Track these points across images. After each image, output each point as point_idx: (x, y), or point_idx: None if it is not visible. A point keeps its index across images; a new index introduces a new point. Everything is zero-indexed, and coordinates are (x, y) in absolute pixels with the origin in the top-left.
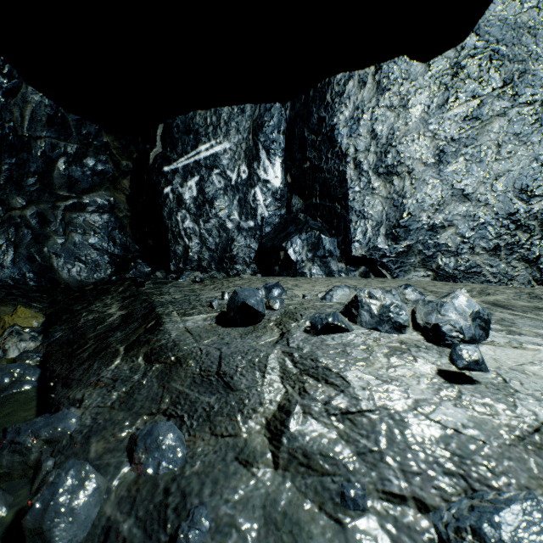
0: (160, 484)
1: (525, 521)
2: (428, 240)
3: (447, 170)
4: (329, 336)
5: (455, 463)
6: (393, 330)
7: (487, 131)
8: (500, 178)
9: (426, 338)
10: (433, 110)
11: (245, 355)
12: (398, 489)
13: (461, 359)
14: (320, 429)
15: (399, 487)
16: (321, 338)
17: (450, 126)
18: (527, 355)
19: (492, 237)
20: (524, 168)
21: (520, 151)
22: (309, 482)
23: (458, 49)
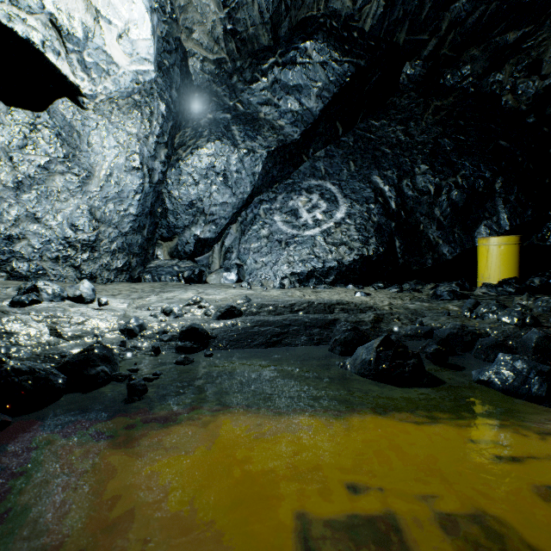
0: (36, 357)
1: (136, 319)
2: (5, 247)
3: (24, 196)
4: (33, 306)
5: (116, 322)
6: (61, 300)
7: (53, 180)
8: (60, 213)
9: (75, 302)
10: (15, 148)
11: (1, 319)
12: (108, 330)
13: (104, 301)
14: (75, 329)
15: (108, 330)
16: (29, 308)
17: (29, 166)
18: (110, 302)
19: (55, 251)
20: (74, 211)
21: (71, 200)
22: (84, 339)
23: (36, 115)
